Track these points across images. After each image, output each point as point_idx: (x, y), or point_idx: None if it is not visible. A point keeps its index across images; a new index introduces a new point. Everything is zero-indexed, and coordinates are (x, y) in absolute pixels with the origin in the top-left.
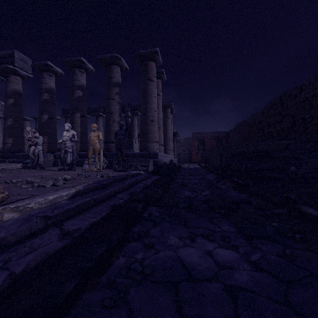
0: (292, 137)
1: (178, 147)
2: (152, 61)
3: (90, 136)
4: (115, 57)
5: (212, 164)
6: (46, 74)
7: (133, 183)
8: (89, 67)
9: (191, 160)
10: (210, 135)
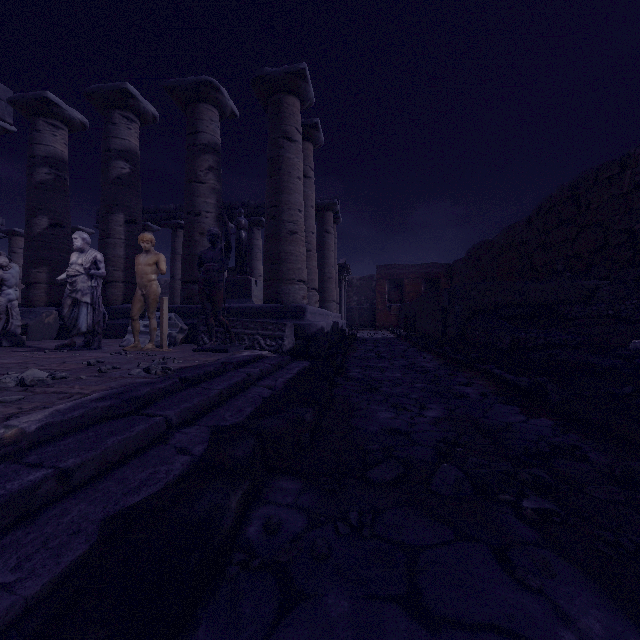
0: (603, 273)
1: (348, 295)
2: (293, 95)
3: (137, 264)
4: (205, 84)
5: (422, 331)
6: (46, 122)
7: (238, 387)
8: (147, 108)
9: (376, 323)
10: (416, 271)
